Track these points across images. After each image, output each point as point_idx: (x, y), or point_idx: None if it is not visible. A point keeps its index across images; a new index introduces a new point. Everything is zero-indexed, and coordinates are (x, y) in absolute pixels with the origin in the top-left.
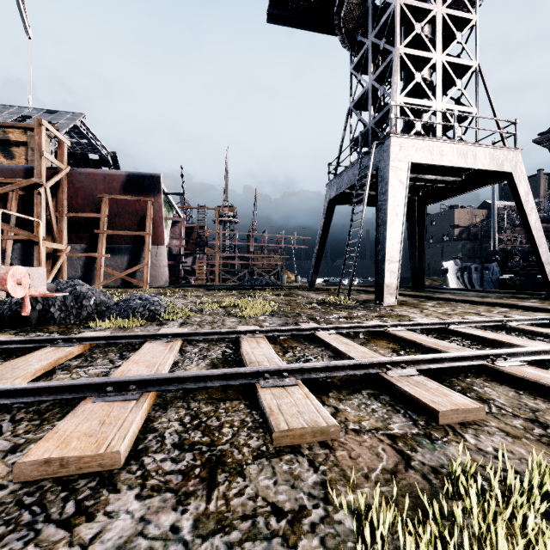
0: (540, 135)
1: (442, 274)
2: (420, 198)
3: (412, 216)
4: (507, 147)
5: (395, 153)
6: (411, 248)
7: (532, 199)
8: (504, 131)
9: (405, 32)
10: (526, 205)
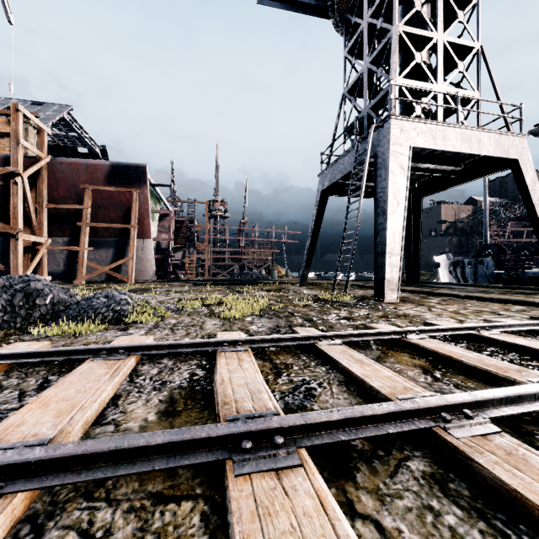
0: (537, 126)
1: (433, 268)
2: (416, 190)
3: (408, 209)
4: (513, 132)
5: (396, 136)
6: (406, 242)
7: (538, 188)
8: (509, 116)
9: (402, 13)
10: (533, 195)
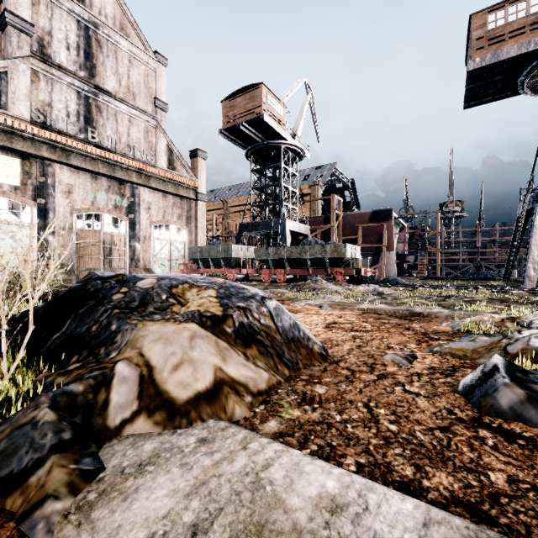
0: None
1: None
2: None
3: None
4: None
5: None
6: None
7: None
8: None
9: None
10: None
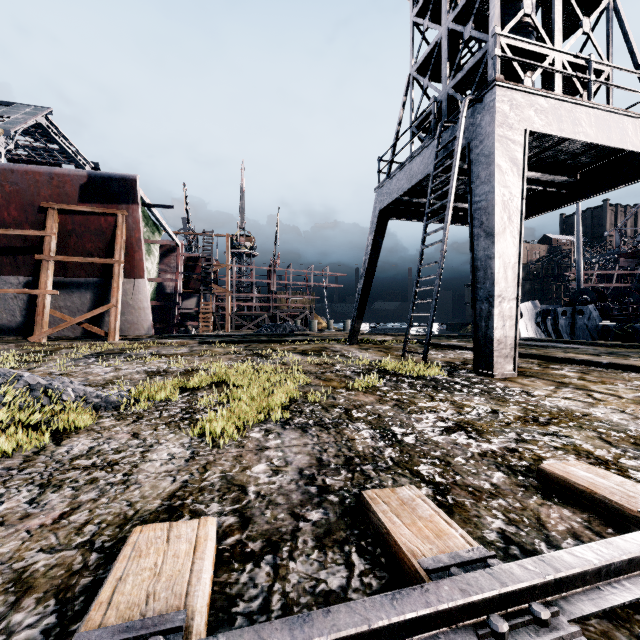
0: None
1: None
2: None
3: None
4: None
5: (503, 114)
6: None
7: None
8: None
9: None
10: None
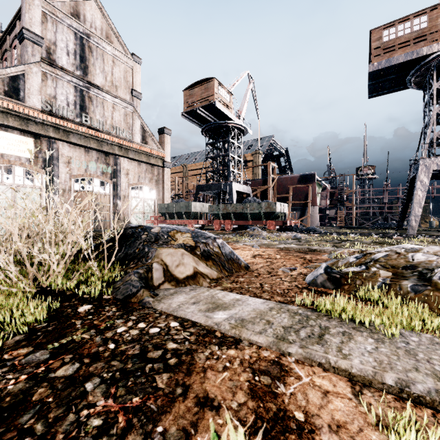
0: None
1: None
2: None
3: None
4: None
5: (423, 167)
6: None
7: None
8: None
9: None
10: None
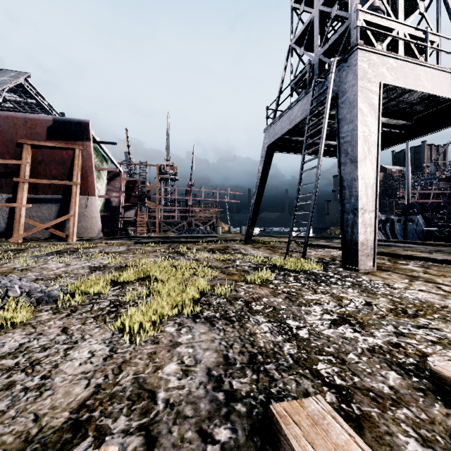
0: None
1: None
2: None
3: None
4: None
5: (364, 70)
6: None
7: None
8: None
9: None
10: None
